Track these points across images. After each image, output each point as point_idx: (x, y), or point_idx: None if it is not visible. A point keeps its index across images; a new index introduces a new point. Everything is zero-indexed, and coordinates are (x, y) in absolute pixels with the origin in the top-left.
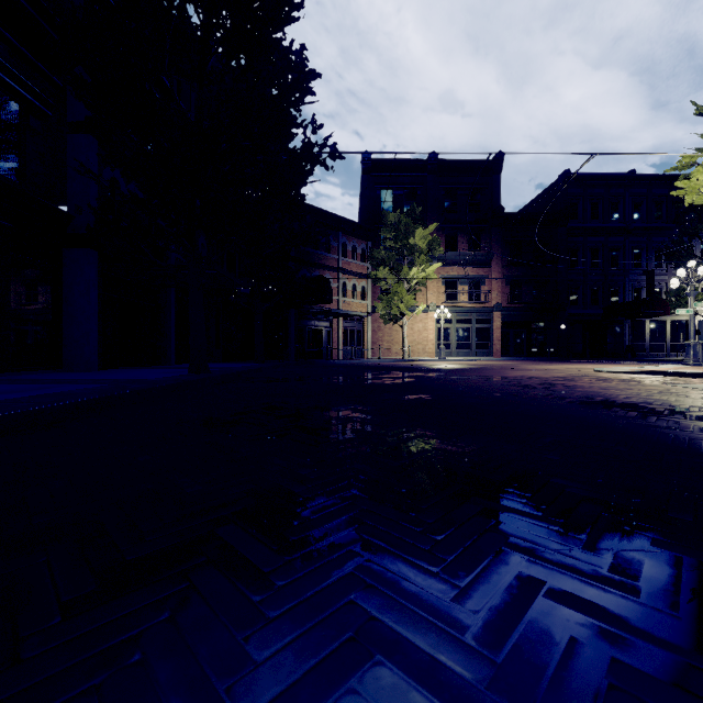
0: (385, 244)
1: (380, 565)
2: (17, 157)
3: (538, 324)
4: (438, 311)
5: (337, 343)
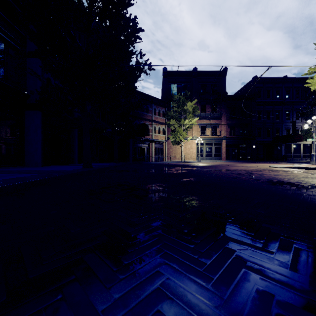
0: (173, 109)
1: (175, 281)
2: (3, 68)
3: (243, 145)
4: (197, 139)
5: (151, 154)
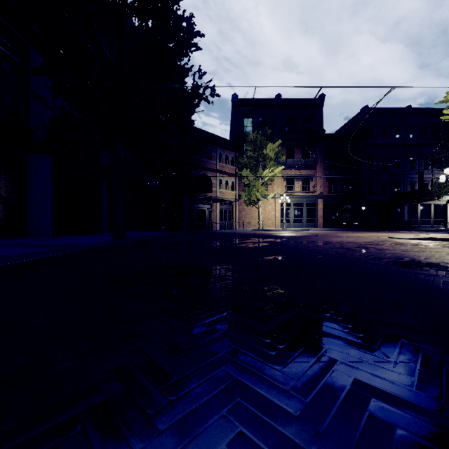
0: (247, 154)
1: None
2: None
3: (347, 206)
4: (282, 198)
5: (216, 219)
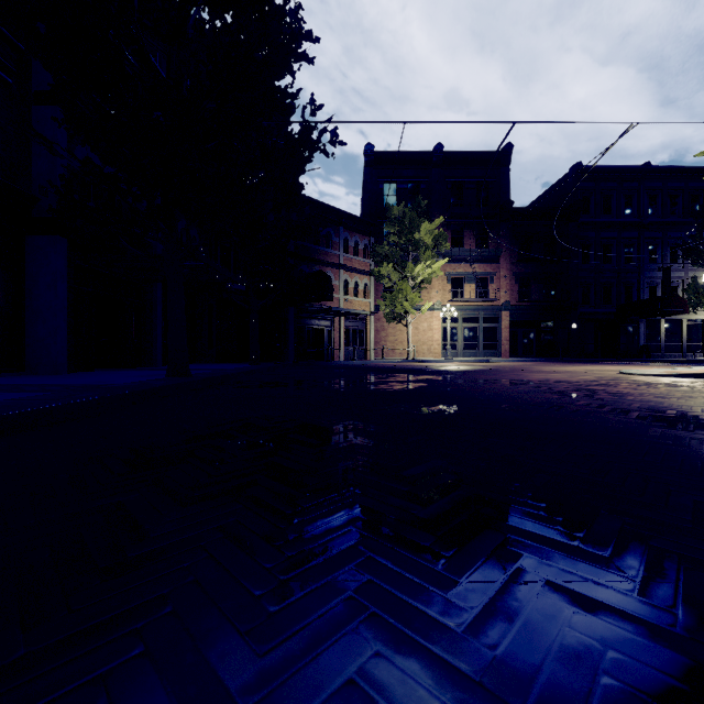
0: (388, 239)
1: None
2: None
3: (548, 323)
4: (445, 309)
5: (339, 343)
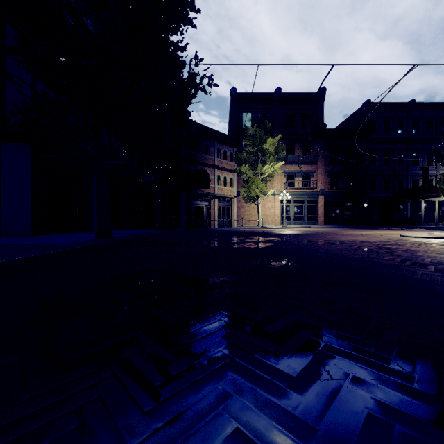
0: (246, 149)
1: None
2: None
3: (349, 203)
4: (282, 194)
5: (214, 216)
